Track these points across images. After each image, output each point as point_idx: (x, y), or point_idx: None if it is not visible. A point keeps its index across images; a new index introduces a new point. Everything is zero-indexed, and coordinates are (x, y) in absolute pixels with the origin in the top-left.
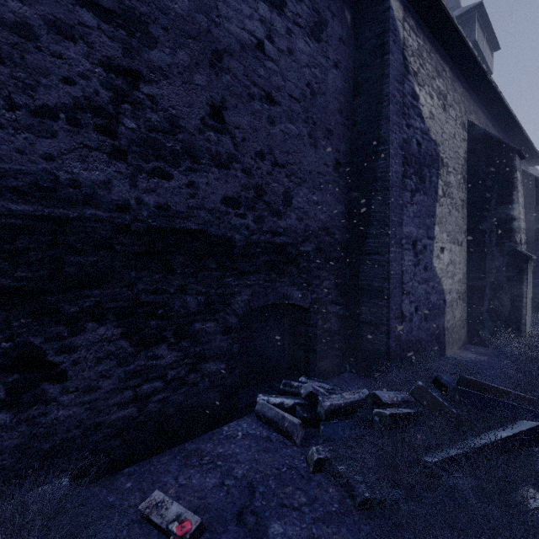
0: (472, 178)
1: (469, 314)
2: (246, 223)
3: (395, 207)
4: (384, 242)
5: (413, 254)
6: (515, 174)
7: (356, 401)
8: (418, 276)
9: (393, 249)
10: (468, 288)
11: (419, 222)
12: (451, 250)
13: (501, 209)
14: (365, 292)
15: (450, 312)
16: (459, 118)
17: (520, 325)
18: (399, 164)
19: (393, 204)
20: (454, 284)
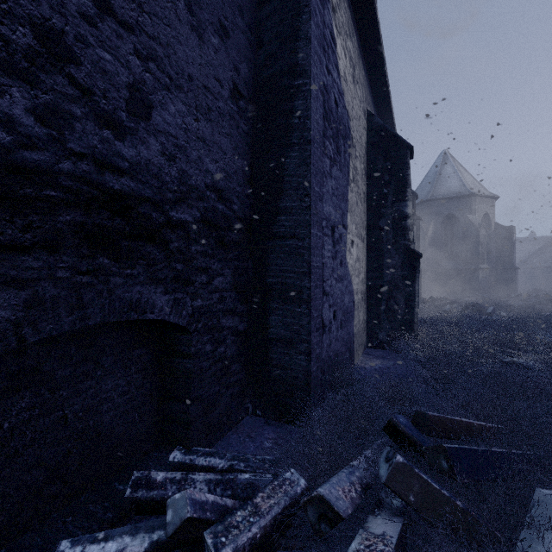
0: (371, 172)
1: (368, 316)
2: (1, 108)
3: (316, 172)
4: (303, 219)
5: (331, 243)
6: (409, 171)
7: (283, 510)
8: (335, 272)
9: (315, 231)
10: (368, 288)
11: (337, 204)
12: (358, 245)
13: (397, 206)
14: (275, 294)
15: (357, 316)
16: (362, 102)
17: (413, 324)
18: (320, 114)
19: (315, 166)
20: (359, 283)
